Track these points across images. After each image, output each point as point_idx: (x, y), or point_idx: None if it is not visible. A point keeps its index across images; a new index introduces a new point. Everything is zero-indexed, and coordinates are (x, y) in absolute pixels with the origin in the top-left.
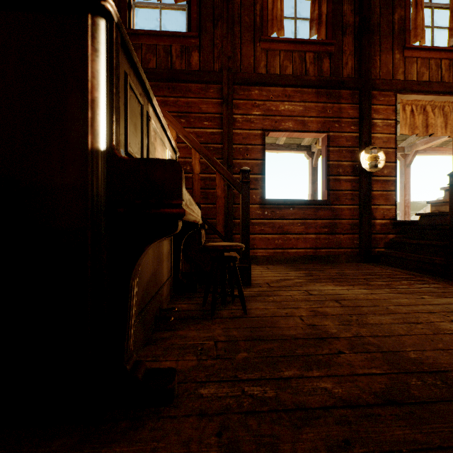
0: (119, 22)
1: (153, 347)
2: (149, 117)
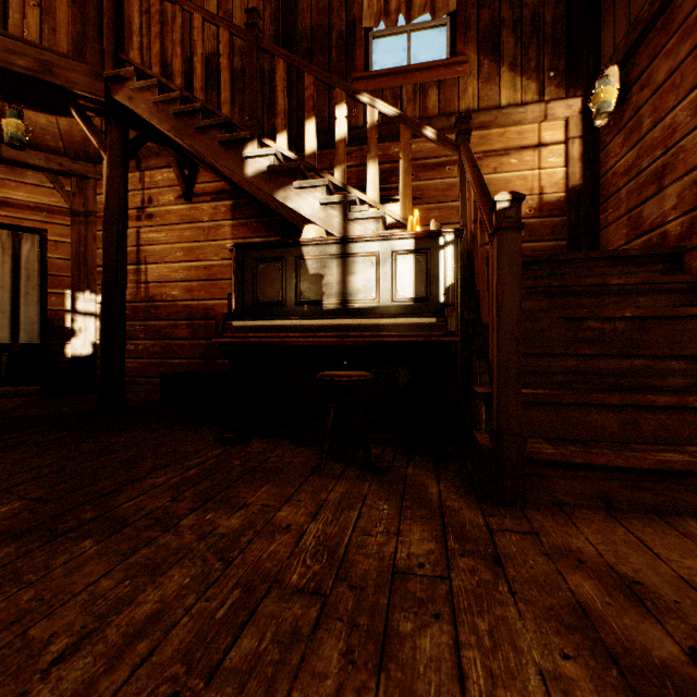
0: (236, 246)
1: (286, 442)
2: (300, 259)
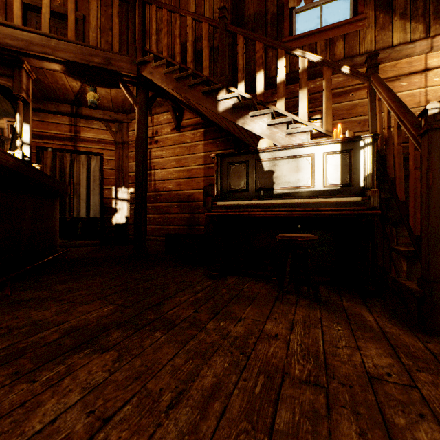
0: (217, 155)
1: (249, 279)
2: (258, 161)
